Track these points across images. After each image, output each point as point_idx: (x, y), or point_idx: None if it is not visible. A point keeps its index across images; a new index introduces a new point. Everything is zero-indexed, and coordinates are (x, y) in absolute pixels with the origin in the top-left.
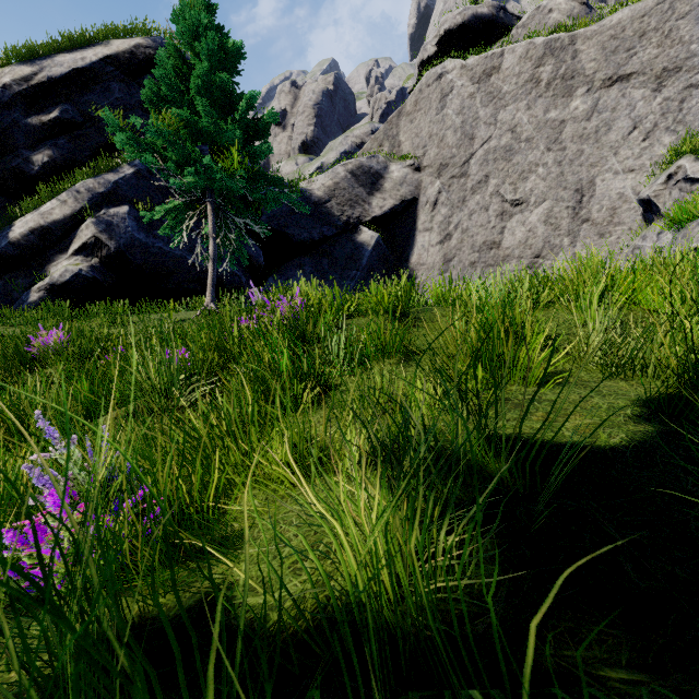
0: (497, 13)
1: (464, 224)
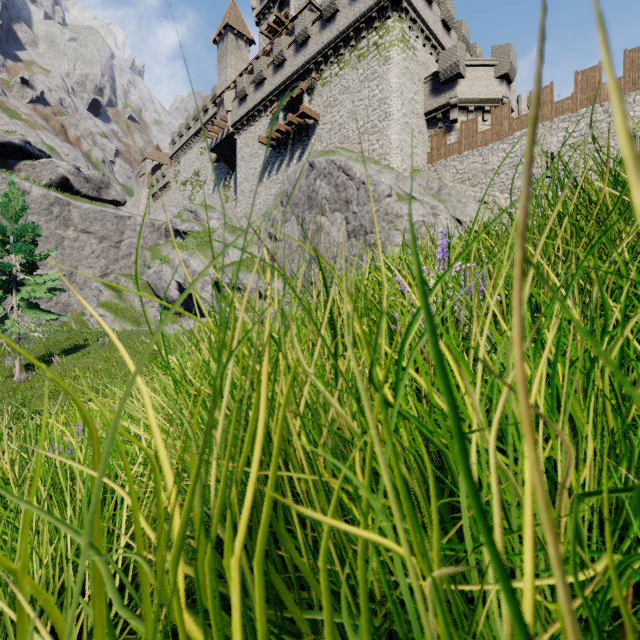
0: (25, 145)
1: None
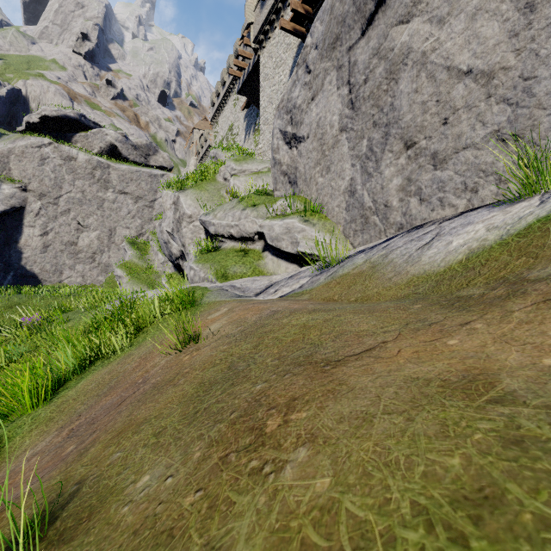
0: (80, 118)
1: (57, 229)
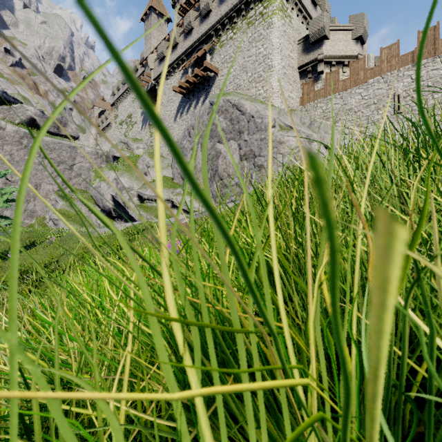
0: (3, 94)
1: None
